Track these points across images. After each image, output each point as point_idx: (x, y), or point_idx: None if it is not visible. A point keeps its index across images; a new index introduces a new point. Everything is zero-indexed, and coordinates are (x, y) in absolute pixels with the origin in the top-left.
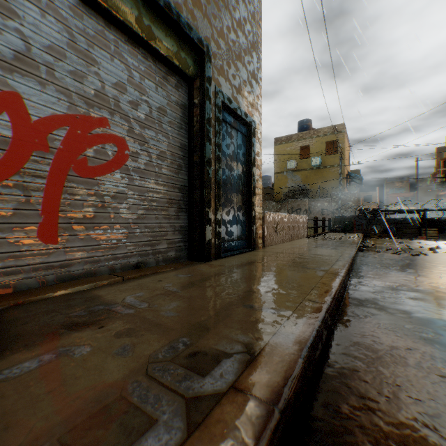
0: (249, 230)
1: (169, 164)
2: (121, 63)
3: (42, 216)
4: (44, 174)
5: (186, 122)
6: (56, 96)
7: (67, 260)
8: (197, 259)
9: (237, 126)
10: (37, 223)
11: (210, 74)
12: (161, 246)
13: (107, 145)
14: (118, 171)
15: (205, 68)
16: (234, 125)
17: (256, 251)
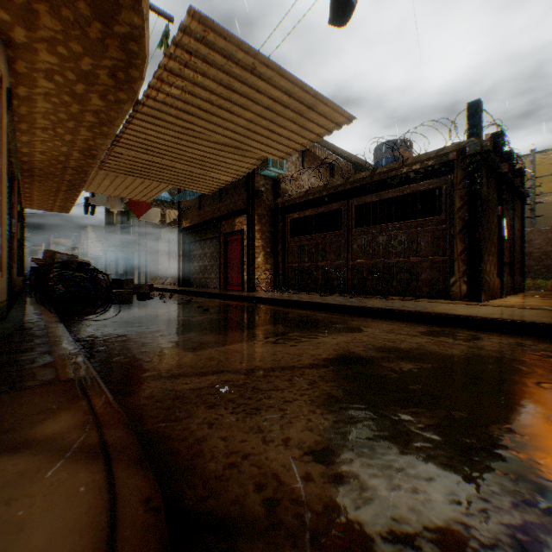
0: None
1: None
2: None
3: None
4: None
5: None
6: None
7: None
8: None
9: None
10: None
11: None
12: None
13: None
14: None
15: None
16: None
17: None
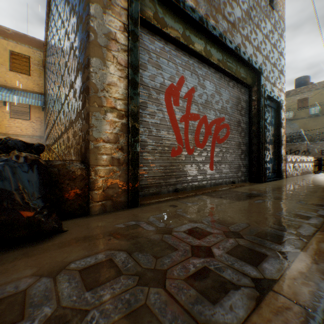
0: (277, 166)
1: (241, 133)
2: (227, 91)
3: (209, 160)
4: (210, 144)
5: (247, 110)
6: (212, 113)
7: (215, 177)
8: (254, 181)
9: (271, 105)
10: (209, 162)
11: (262, 83)
12: (239, 174)
13: (224, 129)
14: (227, 139)
15: (261, 80)
16: (270, 105)
17: (284, 180)
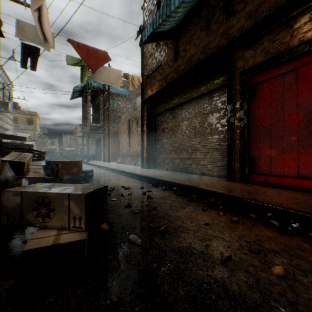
0: None
1: None
2: None
3: None
4: None
5: None
6: None
7: None
8: None
9: None
10: None
11: None
12: None
13: None
14: None
15: None
16: None
17: None
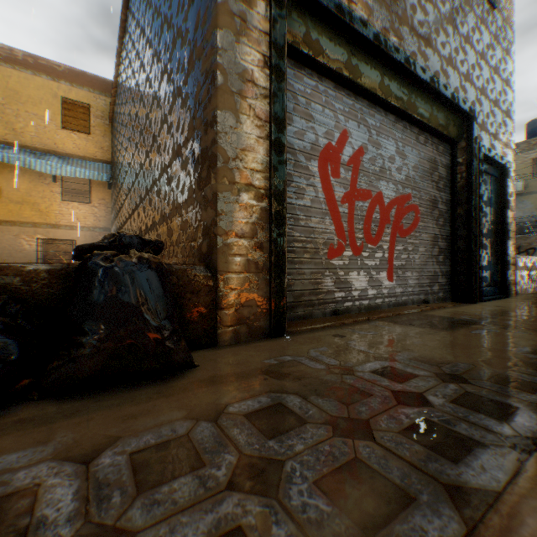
0: (500, 276)
1: (439, 219)
2: (415, 150)
3: (387, 264)
4: (388, 238)
5: (448, 180)
6: (392, 187)
7: (395, 293)
8: (461, 301)
9: (490, 171)
10: (386, 268)
11: (475, 134)
12: (434, 287)
13: (410, 213)
14: (414, 230)
15: (472, 130)
16: (487, 170)
17: (513, 298)
